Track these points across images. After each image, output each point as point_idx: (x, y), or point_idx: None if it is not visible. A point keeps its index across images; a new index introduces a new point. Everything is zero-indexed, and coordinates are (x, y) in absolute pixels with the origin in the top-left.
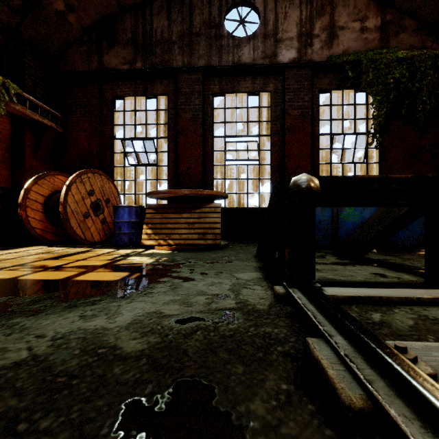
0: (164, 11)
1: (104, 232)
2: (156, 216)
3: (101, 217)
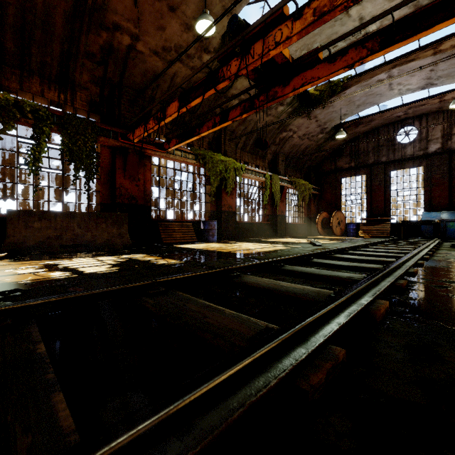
0: (365, 139)
1: (341, 232)
2: (364, 226)
3: (340, 227)
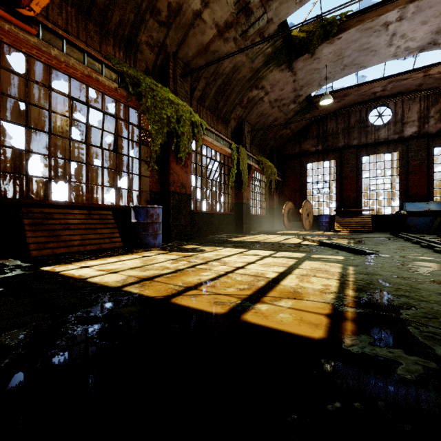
0: (334, 119)
1: (309, 226)
2: (340, 219)
3: (308, 219)
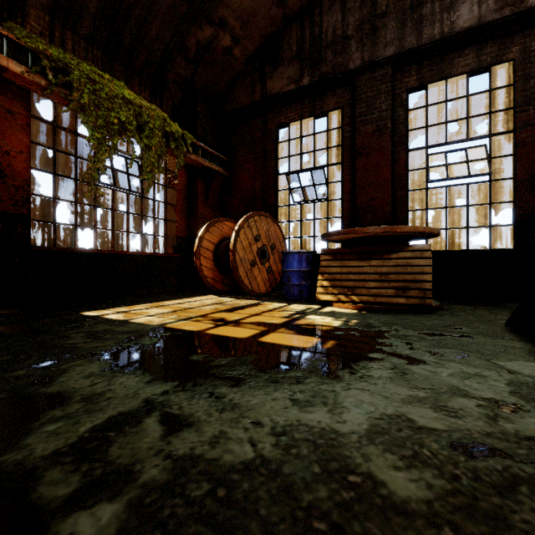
0: (337, 2)
1: (269, 283)
2: (333, 264)
3: (266, 266)
